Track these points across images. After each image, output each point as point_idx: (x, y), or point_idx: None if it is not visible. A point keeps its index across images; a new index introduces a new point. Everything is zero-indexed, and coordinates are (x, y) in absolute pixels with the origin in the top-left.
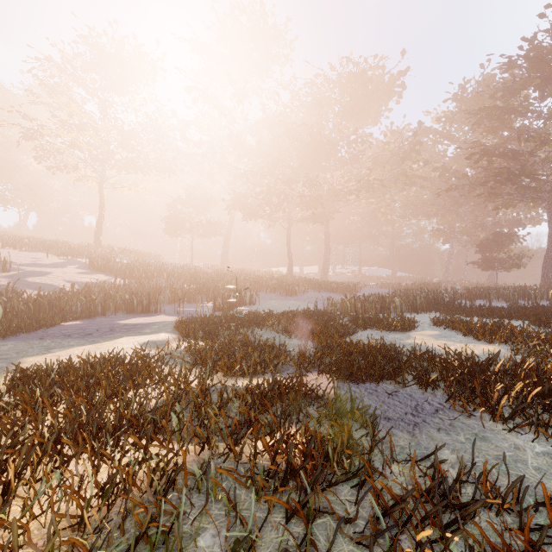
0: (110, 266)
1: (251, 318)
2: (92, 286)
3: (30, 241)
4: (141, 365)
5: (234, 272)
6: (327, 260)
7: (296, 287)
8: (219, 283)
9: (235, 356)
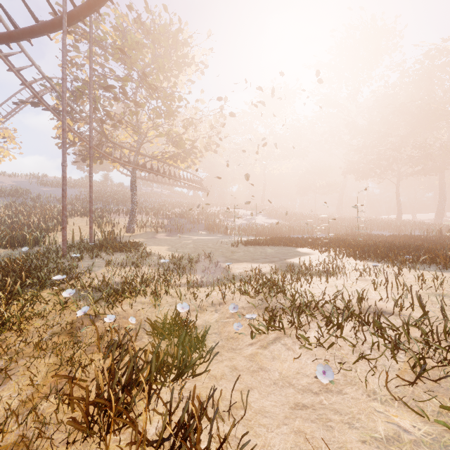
0: (277, 215)
1: (370, 235)
2: (279, 224)
3: (235, 204)
4: (339, 238)
5: (349, 218)
6: (441, 207)
7: (402, 227)
8: (342, 224)
9: (368, 239)
